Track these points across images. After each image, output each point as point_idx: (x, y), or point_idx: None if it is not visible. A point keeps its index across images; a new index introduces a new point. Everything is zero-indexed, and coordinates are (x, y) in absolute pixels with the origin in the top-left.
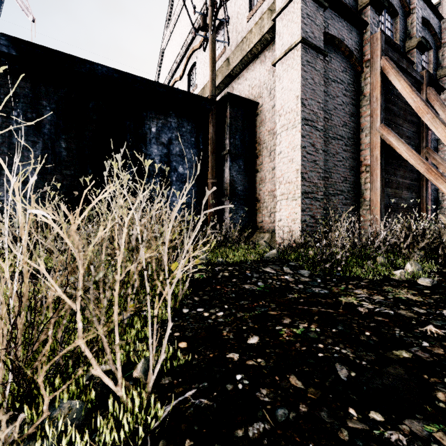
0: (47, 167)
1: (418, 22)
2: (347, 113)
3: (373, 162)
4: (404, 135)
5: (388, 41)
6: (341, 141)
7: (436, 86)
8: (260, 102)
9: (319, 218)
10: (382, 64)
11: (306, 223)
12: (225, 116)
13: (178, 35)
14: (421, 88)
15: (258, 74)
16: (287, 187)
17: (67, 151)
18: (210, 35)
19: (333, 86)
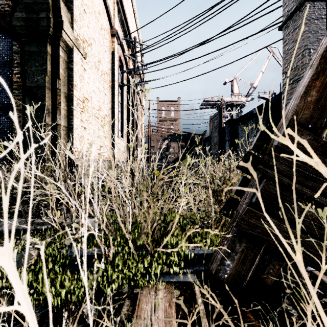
0: None
1: None
2: None
3: None
4: None
5: None
6: None
7: None
8: None
9: None
10: None
11: None
12: None
13: None
14: None
15: None
16: None
17: None
18: None
19: None
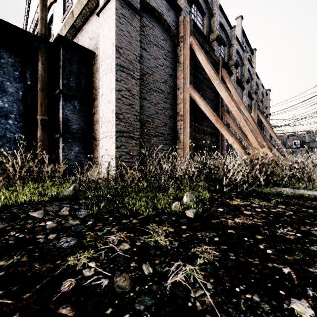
0: None
1: (217, 23)
2: (167, 74)
3: (185, 113)
4: (207, 97)
5: (197, 28)
6: (162, 94)
7: (228, 70)
8: (96, 52)
9: (135, 154)
10: (190, 41)
11: (122, 159)
12: (59, 58)
13: None
14: (218, 68)
15: (95, 27)
16: (106, 126)
17: None
18: None
19: (155, 49)
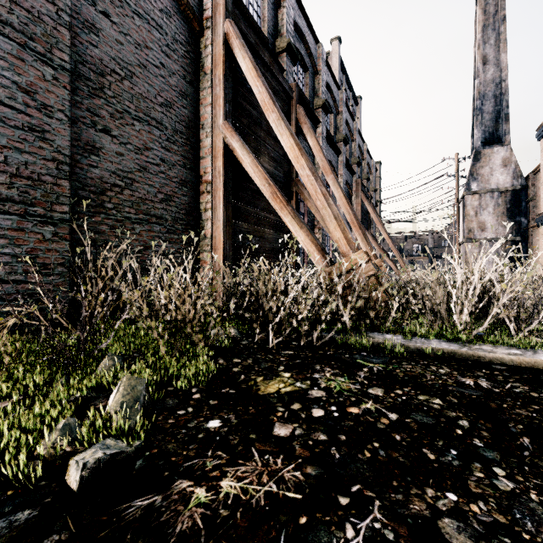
0: None
1: (289, 22)
2: (172, 88)
3: (216, 178)
4: (268, 154)
5: (246, 14)
6: (159, 130)
7: (312, 115)
8: None
9: (54, 263)
10: (226, 29)
11: None
12: None
13: None
14: (291, 104)
15: None
16: None
17: None
18: None
19: (137, 24)
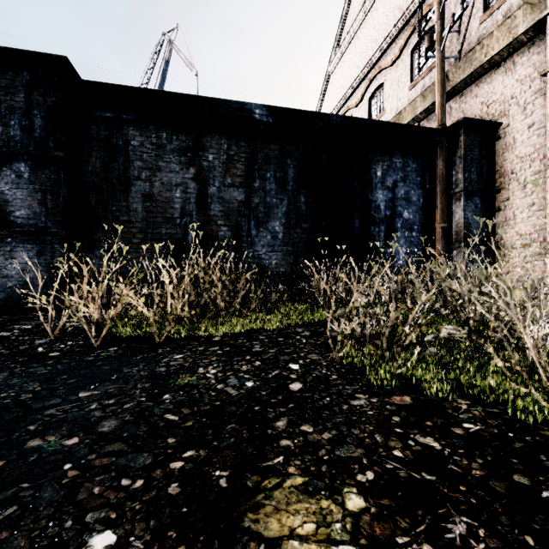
0: (290, 222)
1: None
2: None
3: None
4: None
5: None
6: None
7: None
8: (503, 122)
9: None
10: None
11: None
12: (456, 146)
13: (355, 55)
14: None
15: (499, 86)
16: None
17: (305, 205)
18: (439, 54)
19: None
